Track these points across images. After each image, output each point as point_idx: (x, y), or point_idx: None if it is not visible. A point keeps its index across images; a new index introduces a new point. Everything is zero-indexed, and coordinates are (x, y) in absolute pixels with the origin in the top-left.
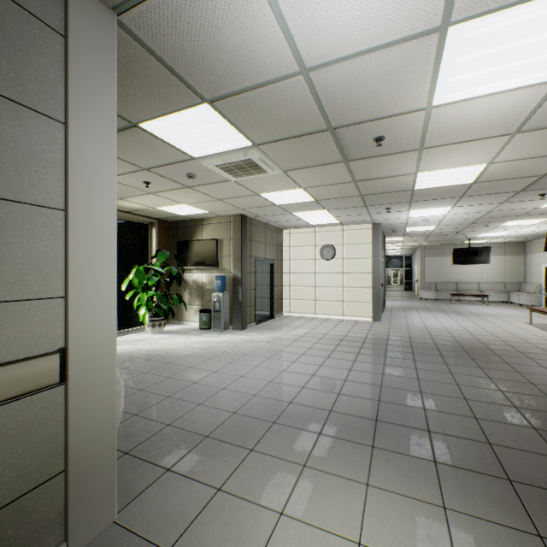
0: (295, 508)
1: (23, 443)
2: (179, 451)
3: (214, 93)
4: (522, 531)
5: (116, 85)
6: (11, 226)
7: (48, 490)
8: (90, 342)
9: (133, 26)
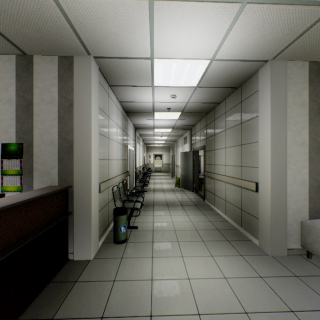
0: (222, 282)
1: (253, 203)
2: (317, 287)
3: (316, 10)
4: (110, 316)
5: (269, 87)
6: (252, 149)
7: (257, 221)
8: (262, 183)
9: (271, 56)
